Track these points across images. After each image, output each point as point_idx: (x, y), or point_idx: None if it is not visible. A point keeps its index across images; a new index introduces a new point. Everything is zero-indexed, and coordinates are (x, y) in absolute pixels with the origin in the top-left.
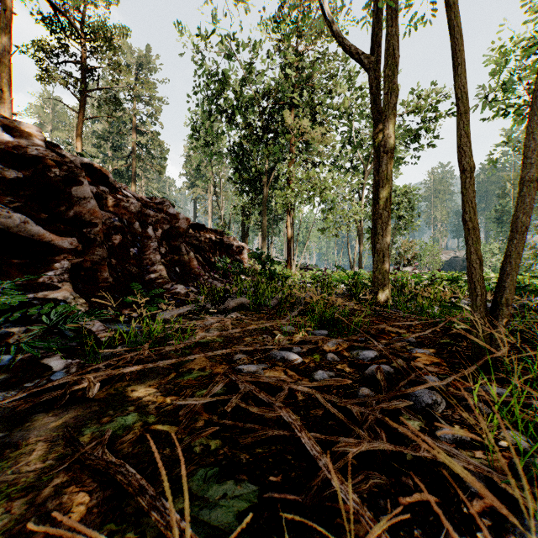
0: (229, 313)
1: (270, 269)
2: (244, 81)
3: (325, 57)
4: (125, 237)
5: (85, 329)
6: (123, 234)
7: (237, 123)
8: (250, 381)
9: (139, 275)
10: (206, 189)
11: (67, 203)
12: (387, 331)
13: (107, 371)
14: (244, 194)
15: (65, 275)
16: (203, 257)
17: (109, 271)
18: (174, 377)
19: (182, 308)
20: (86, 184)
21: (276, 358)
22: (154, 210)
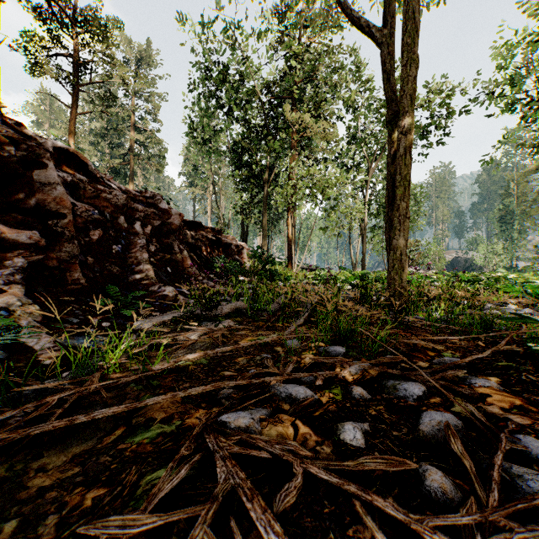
0: (222, 320)
1: (270, 269)
2: (243, 74)
3: (327, 50)
4: (107, 233)
5: (24, 348)
6: (105, 230)
7: (236, 120)
8: (240, 444)
9: (121, 275)
10: (205, 188)
11: (28, 189)
12: (421, 347)
13: (1, 435)
14: (243, 192)
15: (18, 275)
16: (199, 257)
17: (84, 271)
18: (120, 435)
19: (167, 315)
20: (51, 167)
21: (280, 396)
22: (143, 205)
